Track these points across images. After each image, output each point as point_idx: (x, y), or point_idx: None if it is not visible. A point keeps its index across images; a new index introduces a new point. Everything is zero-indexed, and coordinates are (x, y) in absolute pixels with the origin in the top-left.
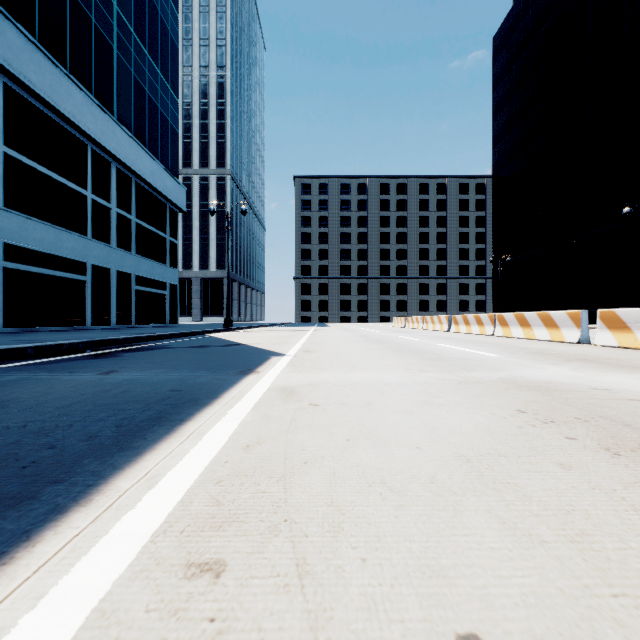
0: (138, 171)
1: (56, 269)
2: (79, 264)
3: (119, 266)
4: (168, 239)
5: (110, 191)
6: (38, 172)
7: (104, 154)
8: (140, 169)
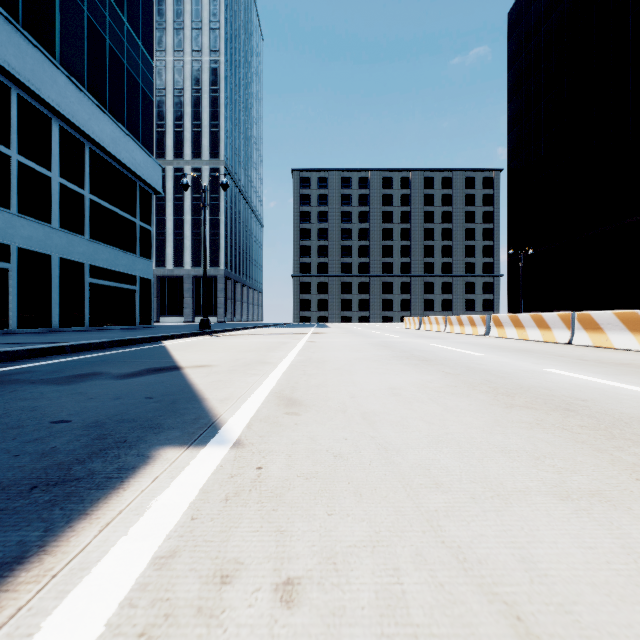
0: (92, 135)
1: None
2: None
3: (64, 252)
4: (138, 224)
5: (50, 155)
6: None
7: (39, 106)
8: (95, 133)
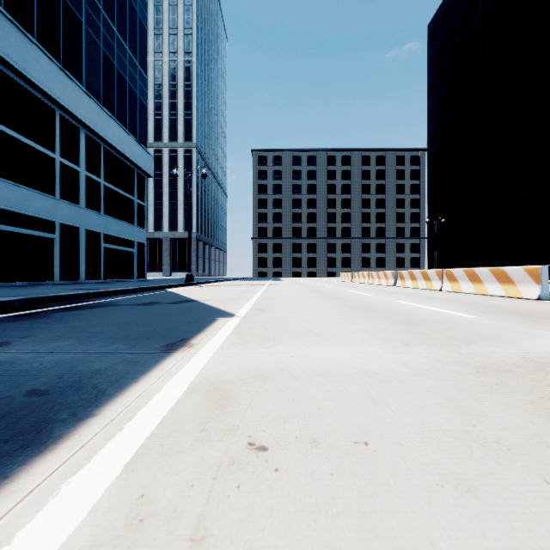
0: (106, 138)
1: (23, 227)
2: (47, 223)
3: (88, 225)
4: (136, 201)
5: (79, 155)
6: (4, 133)
7: (73, 120)
8: (108, 136)
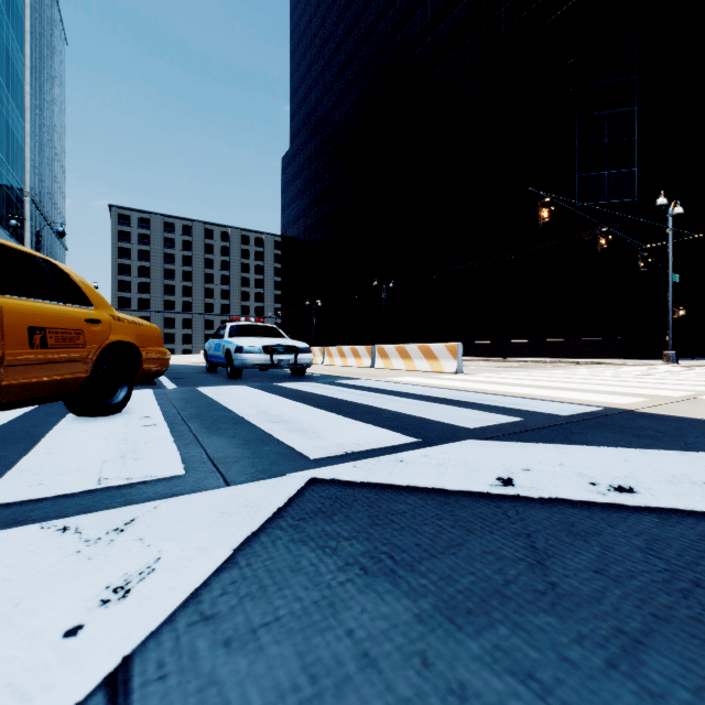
0: None
1: None
2: None
3: None
4: None
5: None
6: None
7: None
8: None
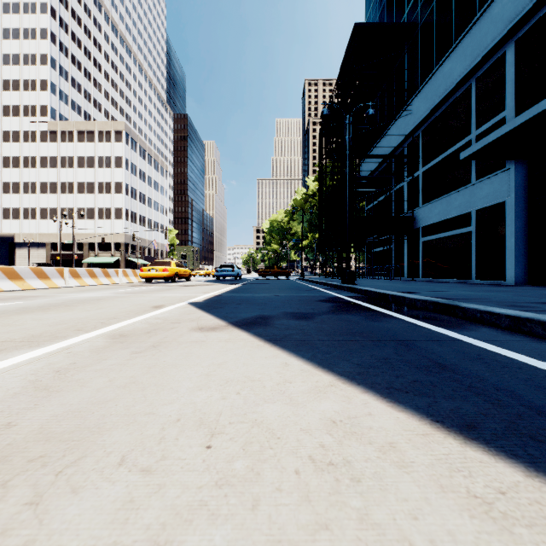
0: None
1: None
2: None
3: None
4: None
5: None
6: None
7: None
8: None
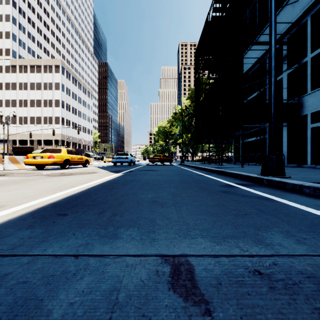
0: None
1: None
2: None
3: None
4: None
5: None
6: None
7: None
8: None
